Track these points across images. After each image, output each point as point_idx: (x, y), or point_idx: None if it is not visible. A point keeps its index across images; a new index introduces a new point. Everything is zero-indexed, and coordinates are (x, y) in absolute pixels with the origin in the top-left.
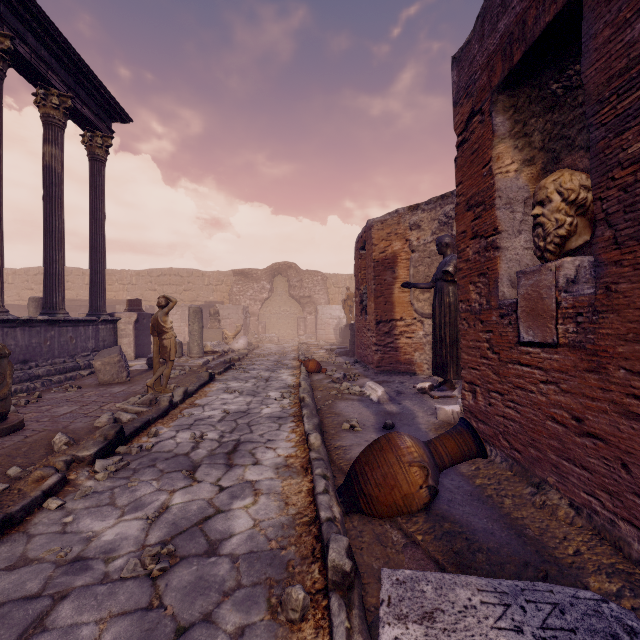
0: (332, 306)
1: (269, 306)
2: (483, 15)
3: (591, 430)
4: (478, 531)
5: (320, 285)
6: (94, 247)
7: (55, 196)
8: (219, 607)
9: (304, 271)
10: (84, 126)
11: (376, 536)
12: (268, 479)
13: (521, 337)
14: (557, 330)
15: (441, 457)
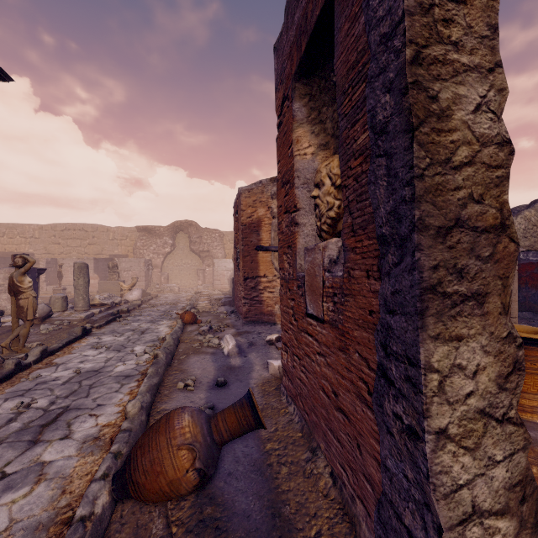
0: (227, 260)
1: (172, 259)
2: (287, 8)
3: (342, 406)
4: (236, 515)
5: (217, 241)
6: None
7: None
8: None
9: (203, 229)
10: None
11: (136, 529)
12: (65, 458)
13: (307, 309)
14: (323, 307)
15: (220, 433)
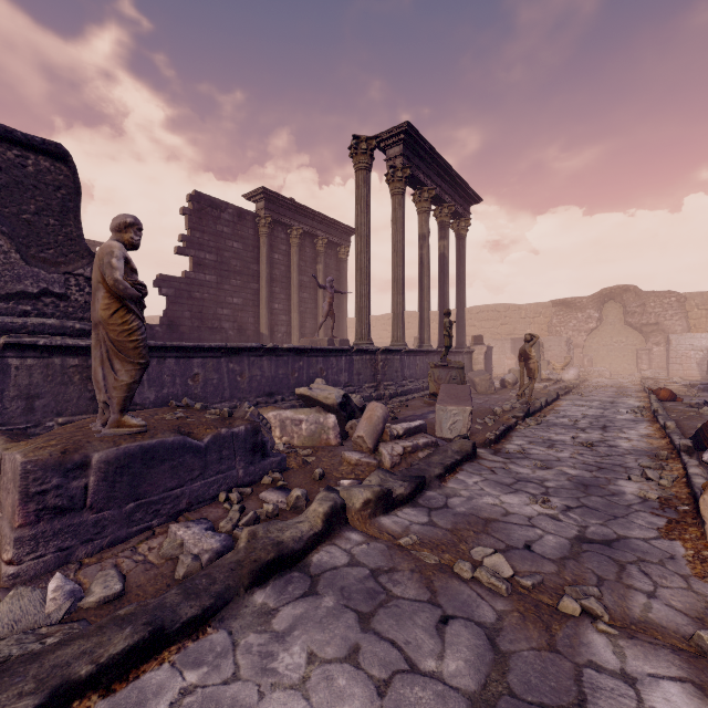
0: (694, 334)
1: (596, 337)
2: None
3: None
4: None
5: (673, 308)
6: (459, 300)
7: (445, 272)
8: (624, 455)
9: (647, 293)
10: (454, 217)
11: None
12: (635, 437)
13: None
14: None
15: None
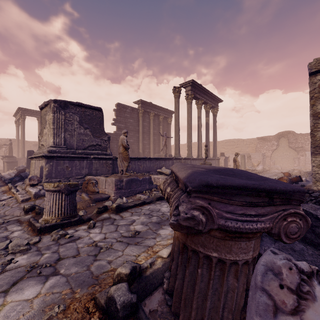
0: None
1: (276, 152)
2: None
3: None
4: None
5: (309, 140)
6: (214, 139)
7: (208, 129)
8: None
9: (298, 134)
10: (212, 108)
11: None
12: None
13: None
14: None
15: (292, 180)
